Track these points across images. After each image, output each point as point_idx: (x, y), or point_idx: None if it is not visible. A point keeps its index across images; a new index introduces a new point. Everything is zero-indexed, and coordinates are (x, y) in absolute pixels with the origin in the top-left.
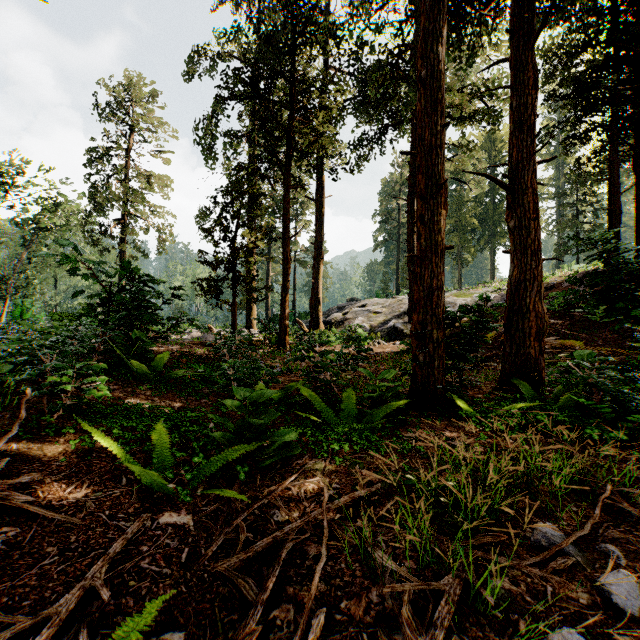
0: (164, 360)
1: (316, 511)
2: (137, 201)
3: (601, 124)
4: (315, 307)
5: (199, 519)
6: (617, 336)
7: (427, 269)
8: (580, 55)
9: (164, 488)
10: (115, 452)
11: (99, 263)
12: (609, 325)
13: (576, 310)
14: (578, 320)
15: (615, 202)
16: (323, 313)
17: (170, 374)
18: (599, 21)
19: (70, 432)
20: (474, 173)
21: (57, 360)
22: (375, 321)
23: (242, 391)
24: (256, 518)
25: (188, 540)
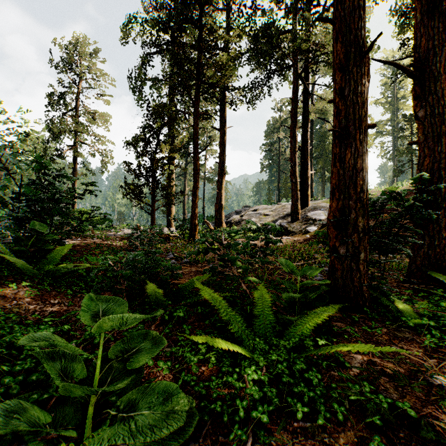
0: (63, 252)
1: None
2: (85, 131)
3: None
4: (219, 211)
5: None
6: None
7: (349, 148)
8: None
9: None
10: None
11: (4, 155)
12: None
13: None
14: None
15: None
16: (225, 216)
17: (58, 268)
18: None
19: None
20: (383, 61)
21: None
22: (265, 221)
23: (104, 304)
24: None
25: None
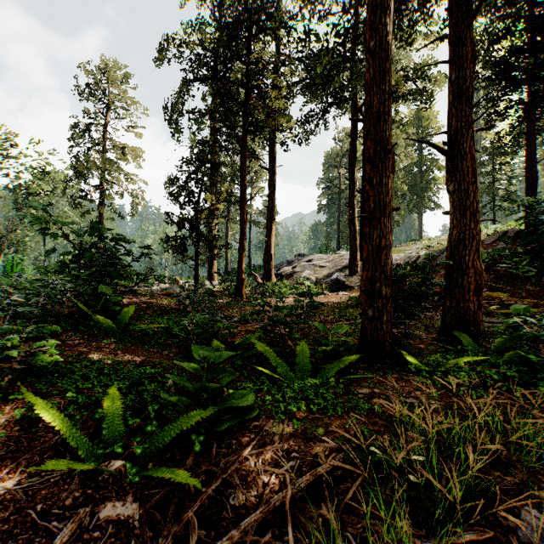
0: (130, 313)
1: (276, 496)
2: (114, 170)
3: (518, 102)
4: (268, 262)
5: (146, 509)
6: (539, 289)
7: (376, 229)
8: (500, 41)
9: (109, 471)
10: (57, 429)
11: (71, 223)
12: (530, 279)
13: (500, 265)
14: (502, 274)
15: (532, 170)
16: (275, 267)
17: (134, 327)
18: (517, 11)
19: (19, 398)
20: (416, 140)
21: (10, 322)
22: (320, 274)
23: (199, 350)
24: (210, 502)
25: (130, 543)
